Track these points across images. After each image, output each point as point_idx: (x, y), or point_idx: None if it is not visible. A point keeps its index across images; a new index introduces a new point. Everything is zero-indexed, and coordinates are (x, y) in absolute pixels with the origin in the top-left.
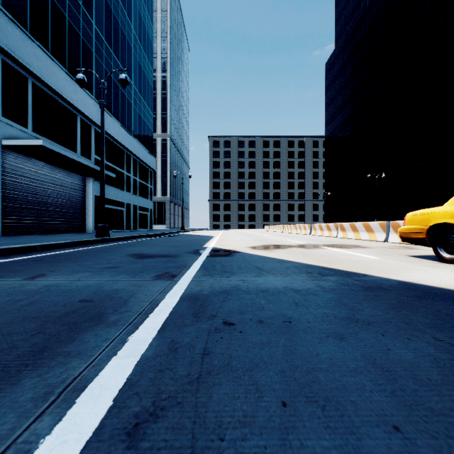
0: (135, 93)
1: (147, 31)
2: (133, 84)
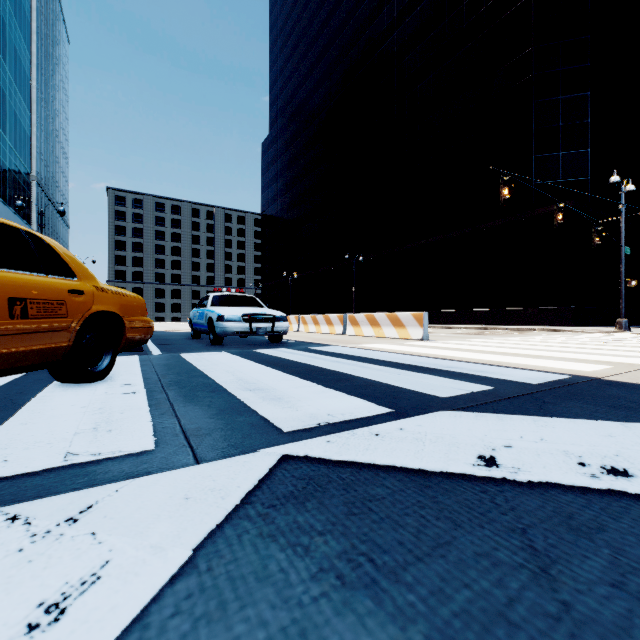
0: (11, 151)
1: (23, 65)
2: (8, 140)
